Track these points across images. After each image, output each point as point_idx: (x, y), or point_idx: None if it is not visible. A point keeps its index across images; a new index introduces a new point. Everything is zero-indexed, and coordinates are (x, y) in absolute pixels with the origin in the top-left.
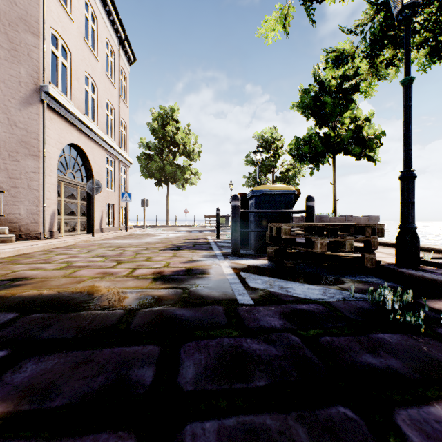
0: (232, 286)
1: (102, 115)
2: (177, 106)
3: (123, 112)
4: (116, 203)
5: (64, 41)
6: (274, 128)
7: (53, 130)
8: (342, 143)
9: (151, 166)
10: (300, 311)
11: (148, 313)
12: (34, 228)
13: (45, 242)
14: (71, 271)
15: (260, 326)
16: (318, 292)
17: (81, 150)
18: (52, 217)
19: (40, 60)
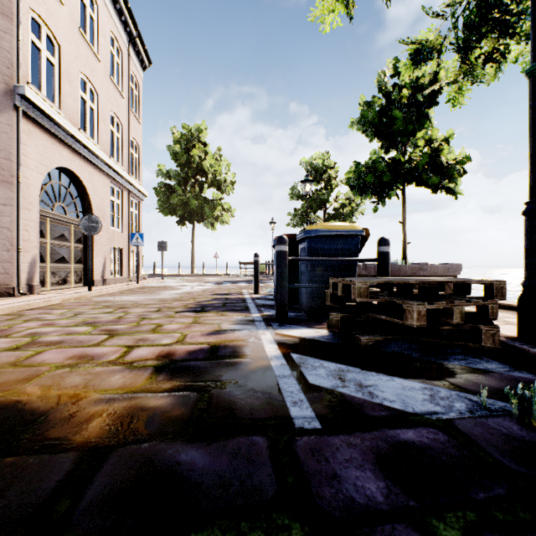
0: (280, 385)
1: (105, 132)
2: (204, 125)
3: (135, 129)
4: (124, 246)
5: (50, 29)
6: (326, 153)
7: (33, 148)
8: (416, 170)
9: (172, 199)
10: (408, 447)
11: (124, 462)
12: (5, 280)
13: (18, 300)
14: (30, 353)
15: (343, 500)
16: (421, 396)
17: (75, 176)
18: (32, 265)
19: (13, 51)
